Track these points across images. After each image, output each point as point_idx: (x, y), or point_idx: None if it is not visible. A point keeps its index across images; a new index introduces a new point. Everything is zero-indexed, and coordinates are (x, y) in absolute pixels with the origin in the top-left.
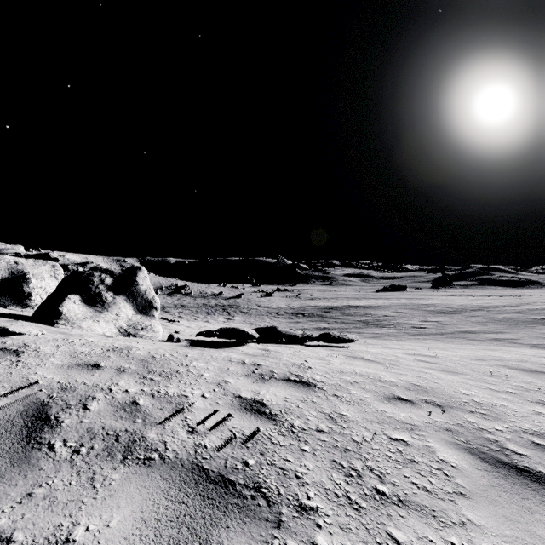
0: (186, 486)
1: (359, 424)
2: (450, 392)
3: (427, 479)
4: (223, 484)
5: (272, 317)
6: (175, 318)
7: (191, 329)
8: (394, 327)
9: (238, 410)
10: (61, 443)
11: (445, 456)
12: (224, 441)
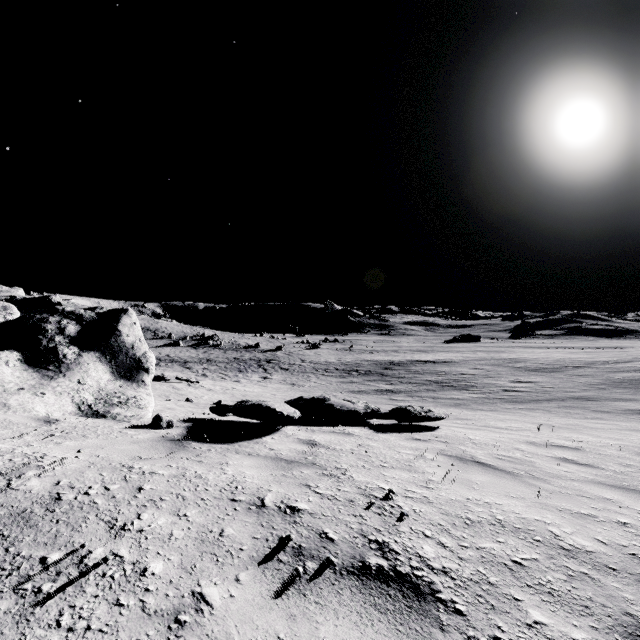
0: None
1: None
2: None
3: None
4: None
5: (319, 375)
6: (198, 376)
7: (211, 394)
8: (479, 390)
9: None
10: None
11: None
12: None
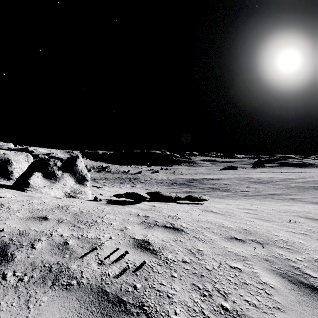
0: (92, 305)
1: (210, 257)
2: (267, 234)
3: (255, 297)
4: (118, 304)
5: (158, 185)
6: (101, 185)
7: (110, 193)
8: (230, 191)
9: (132, 247)
10: (12, 273)
11: (266, 279)
12: (121, 270)
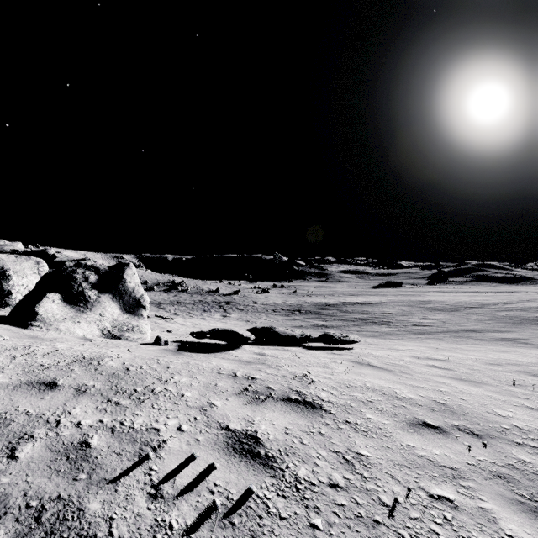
0: None
1: (385, 471)
2: (484, 414)
3: None
4: None
5: (268, 314)
6: (171, 315)
7: (185, 328)
8: (394, 325)
9: (223, 451)
10: None
11: (513, 529)
12: (199, 513)
